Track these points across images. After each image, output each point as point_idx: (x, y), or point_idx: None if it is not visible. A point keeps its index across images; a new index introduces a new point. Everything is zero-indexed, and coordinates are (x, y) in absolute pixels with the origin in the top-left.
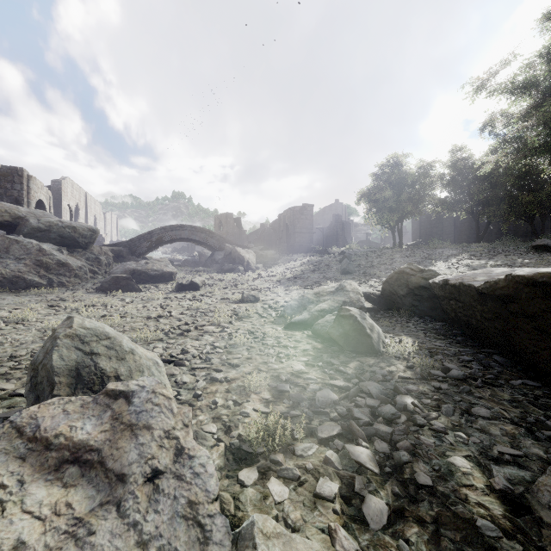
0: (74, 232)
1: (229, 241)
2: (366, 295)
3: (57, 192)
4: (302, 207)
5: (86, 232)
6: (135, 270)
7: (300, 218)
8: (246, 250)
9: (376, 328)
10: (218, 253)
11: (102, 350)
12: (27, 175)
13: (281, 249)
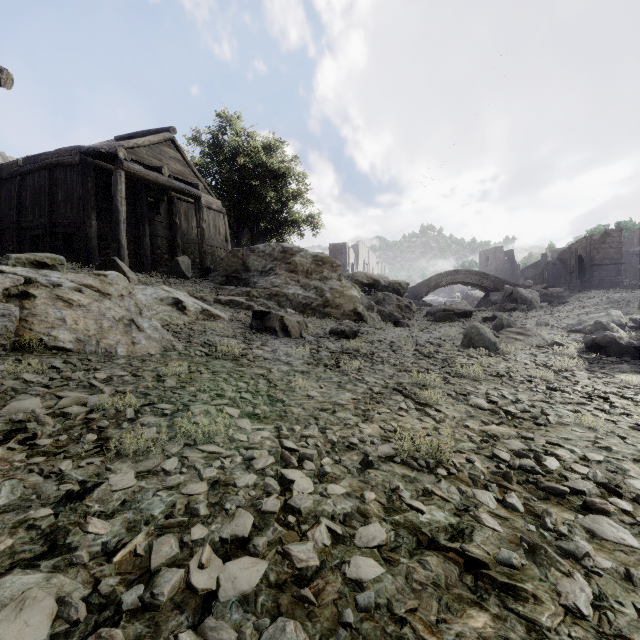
0: (399, 286)
1: (505, 281)
2: (633, 320)
3: (355, 254)
4: (603, 235)
5: (404, 286)
6: (445, 310)
7: (601, 247)
8: (528, 291)
9: (617, 329)
10: (493, 294)
11: (511, 322)
12: (348, 247)
13: (572, 285)
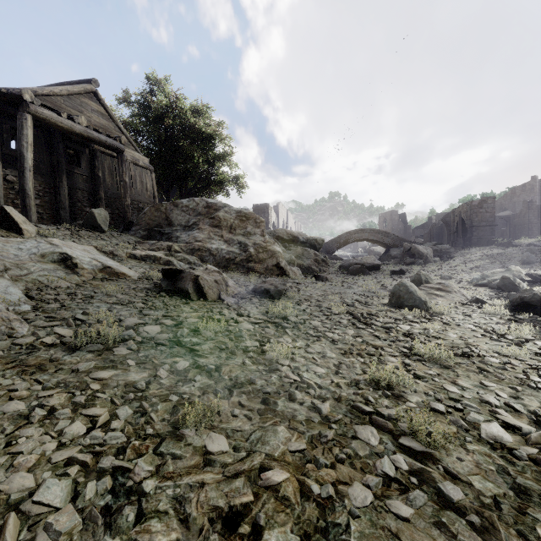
0: (316, 242)
1: (402, 239)
2: (529, 275)
3: (276, 213)
4: (481, 201)
5: (320, 242)
6: (357, 263)
7: (479, 212)
8: (423, 247)
9: (522, 284)
10: (393, 250)
11: (428, 278)
12: (270, 207)
13: (456, 243)
